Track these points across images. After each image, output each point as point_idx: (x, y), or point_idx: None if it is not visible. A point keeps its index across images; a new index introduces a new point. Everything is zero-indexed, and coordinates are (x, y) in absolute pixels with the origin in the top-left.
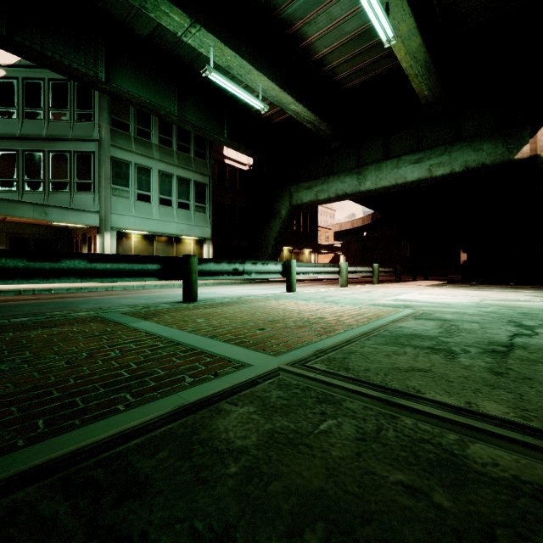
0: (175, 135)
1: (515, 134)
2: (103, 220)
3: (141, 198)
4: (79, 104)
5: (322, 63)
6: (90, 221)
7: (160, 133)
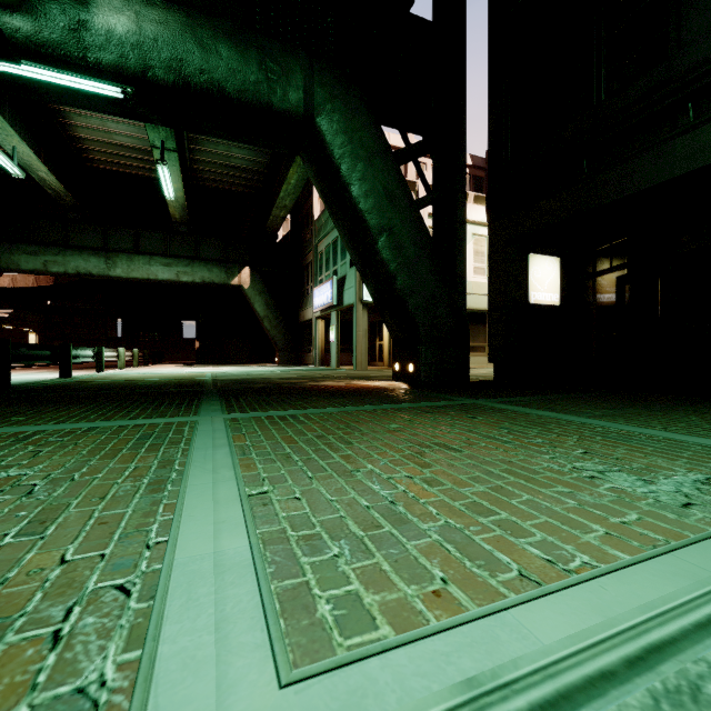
0: None
1: (231, 268)
2: None
3: None
4: None
5: (78, 140)
6: None
7: None
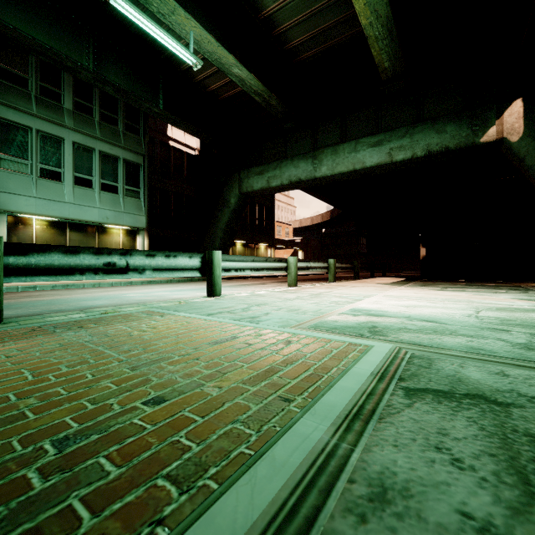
0: (97, 101)
1: (480, 114)
2: None
3: (46, 174)
4: None
5: (271, 23)
6: None
7: (76, 96)
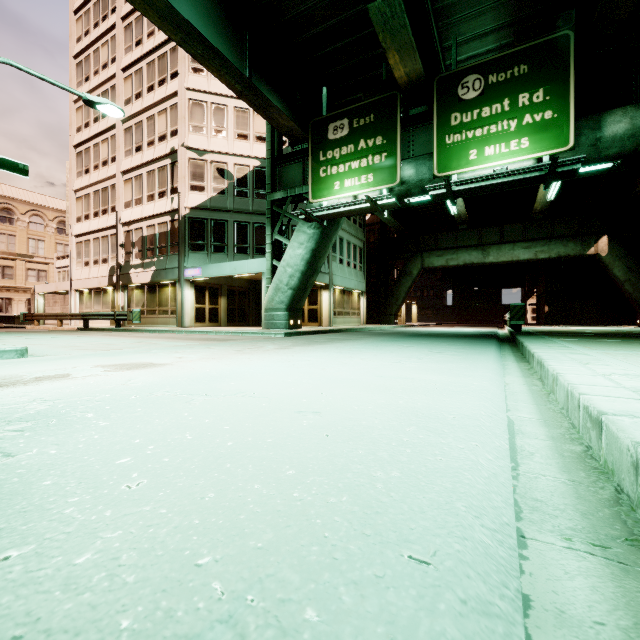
0: None
1: (587, 240)
2: (330, 279)
3: (340, 261)
4: None
5: None
6: (326, 280)
7: None
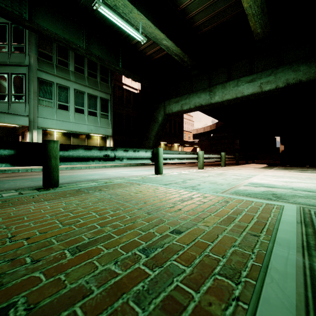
0: (86, 65)
1: None
2: (32, 121)
3: (61, 107)
4: (14, 40)
5: (185, 12)
6: (21, 122)
7: (75, 64)
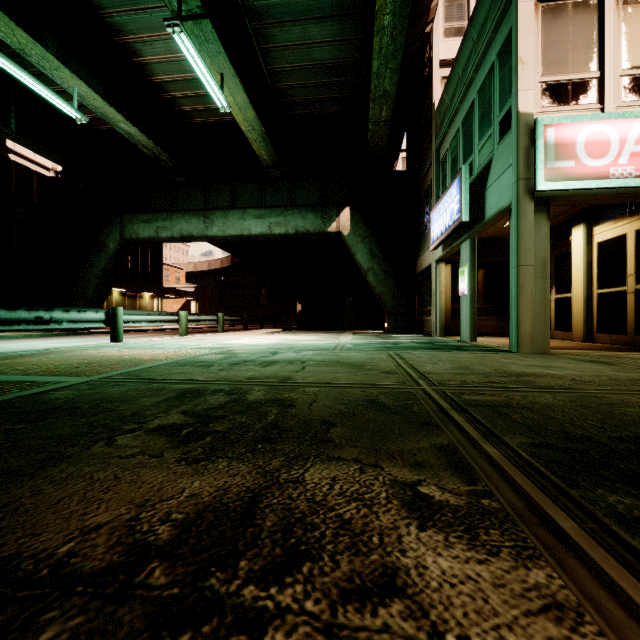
0: None
1: (328, 212)
2: None
3: None
4: None
5: (162, 88)
6: None
7: None
